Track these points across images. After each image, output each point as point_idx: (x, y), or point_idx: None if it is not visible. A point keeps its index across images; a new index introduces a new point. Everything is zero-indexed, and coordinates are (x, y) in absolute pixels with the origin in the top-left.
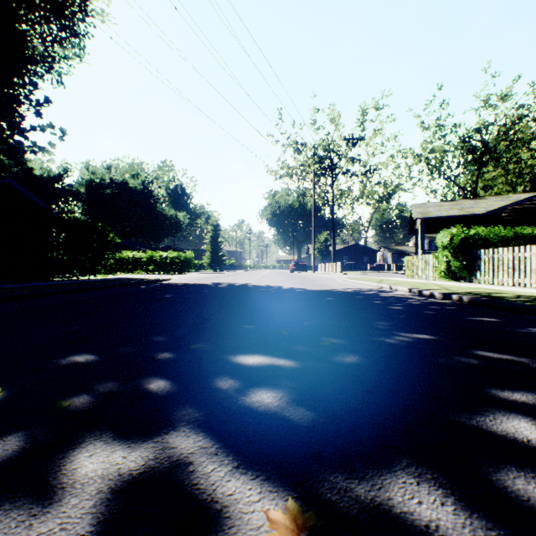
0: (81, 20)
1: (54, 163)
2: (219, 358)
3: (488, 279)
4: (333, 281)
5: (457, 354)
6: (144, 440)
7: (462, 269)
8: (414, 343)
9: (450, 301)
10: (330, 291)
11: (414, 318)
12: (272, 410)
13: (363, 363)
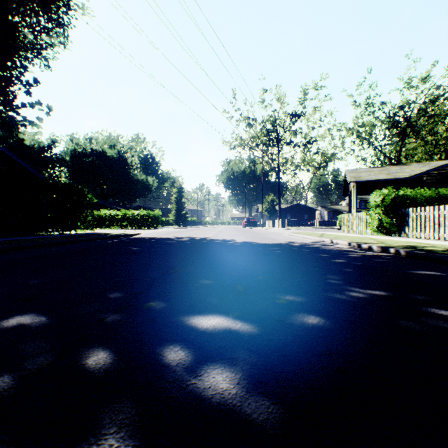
0: (65, 13)
1: (42, 135)
2: (172, 319)
3: (416, 233)
4: (280, 236)
5: (422, 315)
6: None
7: (393, 225)
8: (372, 301)
9: (388, 254)
10: (279, 244)
11: (362, 272)
12: (229, 404)
13: (325, 326)
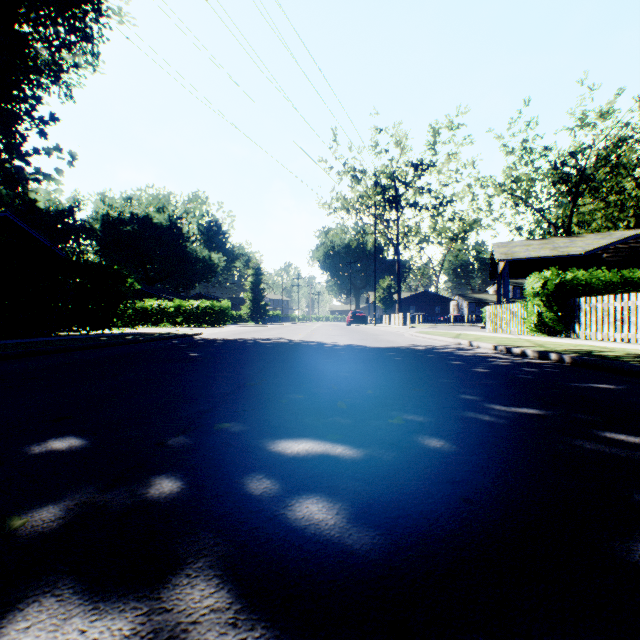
0: (94, 20)
1: (62, 194)
2: (253, 443)
3: (590, 333)
4: (400, 336)
5: (578, 438)
6: (121, 594)
7: (558, 321)
8: (515, 421)
9: (548, 362)
10: (396, 348)
11: (509, 385)
12: (326, 535)
13: (451, 451)
